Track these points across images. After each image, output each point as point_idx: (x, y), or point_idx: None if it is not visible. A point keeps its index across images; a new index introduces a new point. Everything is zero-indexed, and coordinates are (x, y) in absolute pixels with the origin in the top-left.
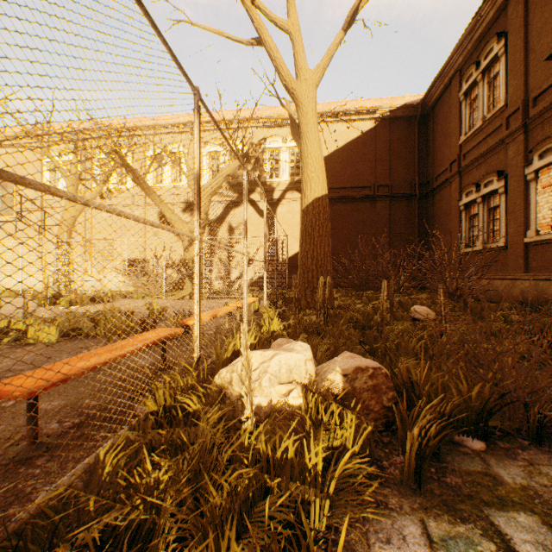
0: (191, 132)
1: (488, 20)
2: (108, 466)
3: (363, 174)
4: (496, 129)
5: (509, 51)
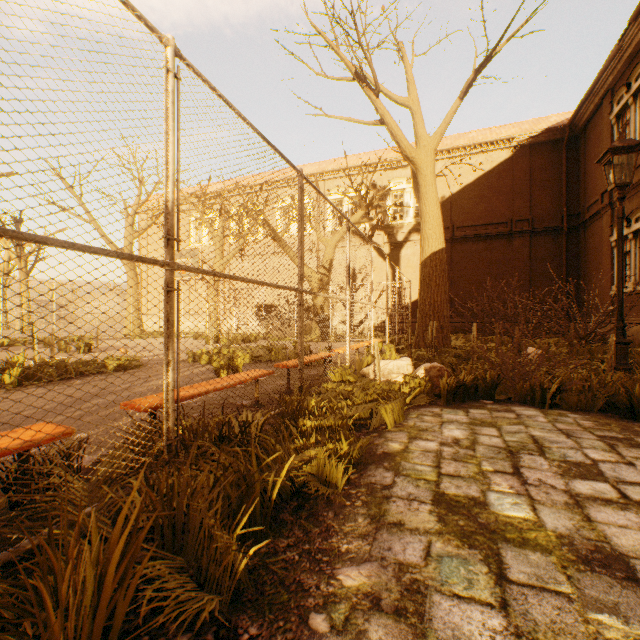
0: (315, 182)
1: (637, 41)
2: (328, 388)
3: (497, 209)
4: None
5: None
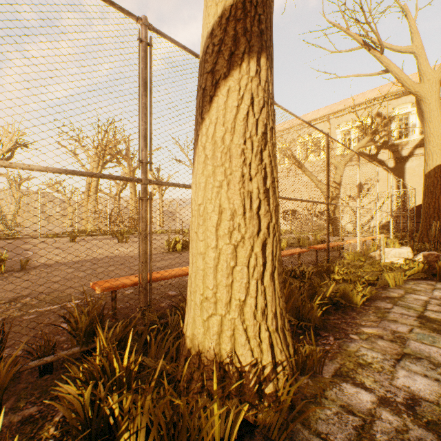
0: (327, 121)
1: None
2: (344, 263)
3: None
4: None
5: None
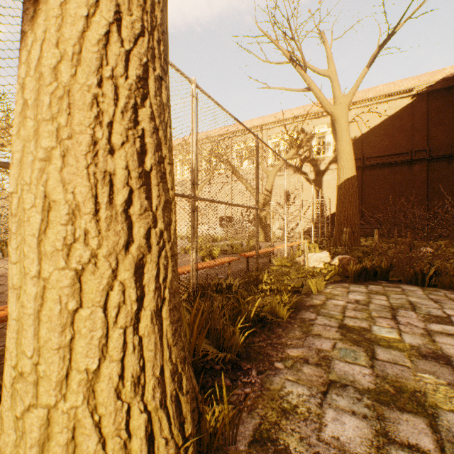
0: (260, 131)
1: None
2: (273, 270)
3: (400, 143)
4: None
5: None
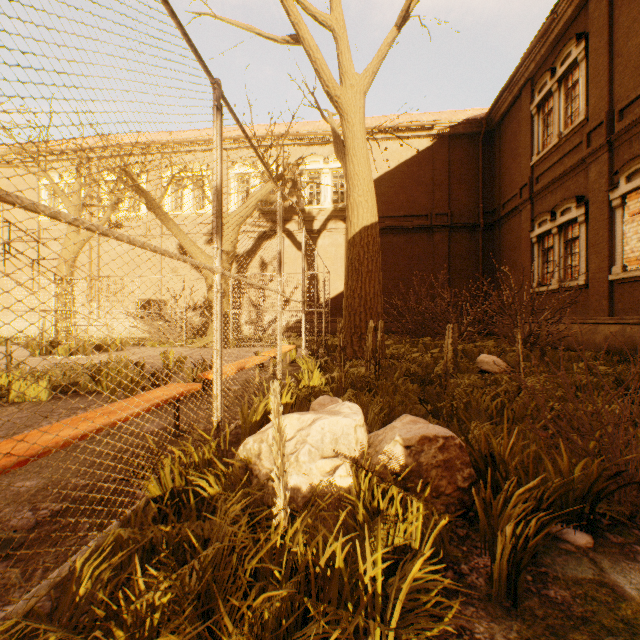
0: None
1: (566, 19)
2: (84, 582)
3: (418, 201)
4: (575, 148)
5: (590, 55)
